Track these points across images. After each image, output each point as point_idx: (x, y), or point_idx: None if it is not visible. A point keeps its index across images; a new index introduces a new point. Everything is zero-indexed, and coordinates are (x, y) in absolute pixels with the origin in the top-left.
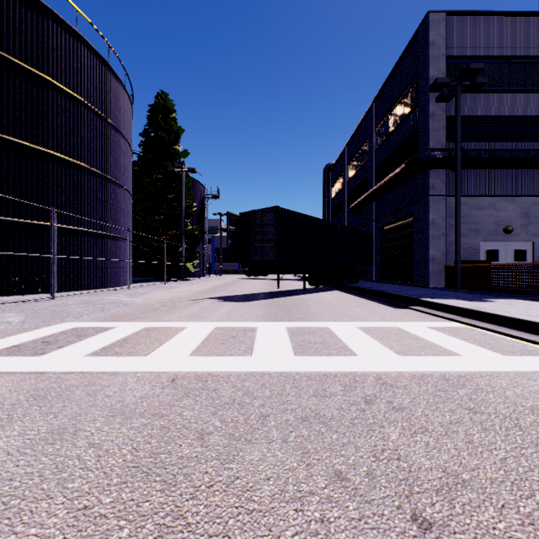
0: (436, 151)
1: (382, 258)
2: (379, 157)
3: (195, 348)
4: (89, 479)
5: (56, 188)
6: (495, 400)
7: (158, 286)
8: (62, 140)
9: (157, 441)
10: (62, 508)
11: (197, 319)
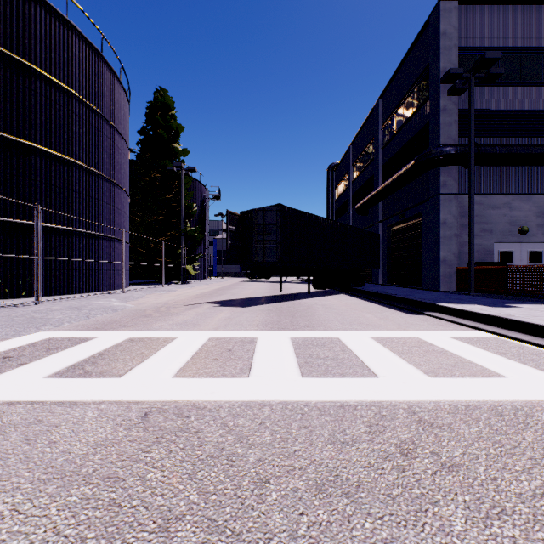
0: (448, 146)
1: (389, 260)
2: (386, 155)
3: (182, 366)
4: None
5: (44, 185)
6: None
7: (155, 290)
8: (51, 134)
9: (95, 536)
10: None
11: (190, 327)
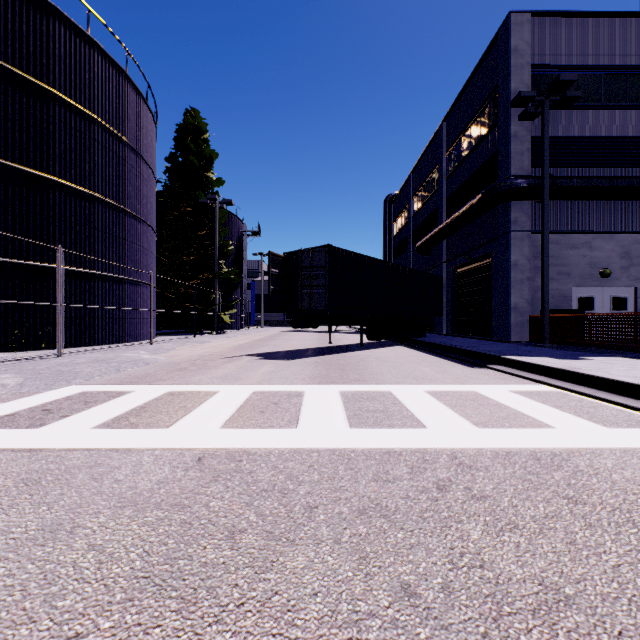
0: (519, 178)
1: (455, 306)
2: (451, 187)
3: (228, 418)
4: (85, 595)
5: (63, 223)
6: (600, 486)
7: (187, 341)
8: (71, 165)
9: (175, 542)
10: (47, 636)
11: (232, 381)
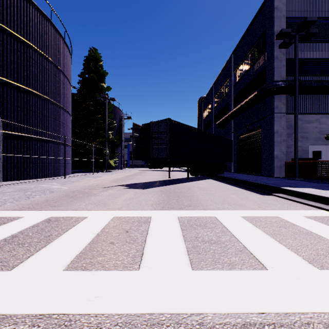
0: (280, 81)
1: (238, 156)
2: (236, 90)
3: (79, 252)
4: None
5: (9, 105)
6: None
7: (87, 176)
8: (15, 71)
9: None
10: None
11: (101, 207)
